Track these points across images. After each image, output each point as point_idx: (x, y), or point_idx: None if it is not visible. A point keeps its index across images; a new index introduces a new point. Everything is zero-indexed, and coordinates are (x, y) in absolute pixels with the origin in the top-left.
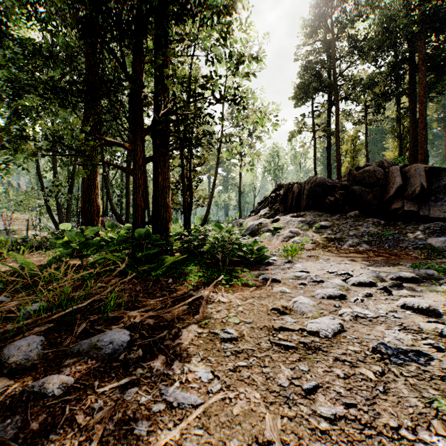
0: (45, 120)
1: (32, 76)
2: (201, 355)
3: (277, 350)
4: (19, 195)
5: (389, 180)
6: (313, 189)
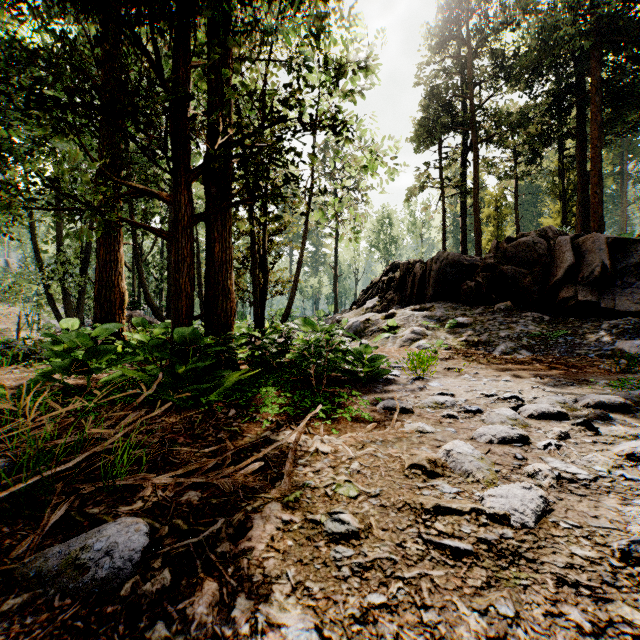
0: (40, 161)
1: (4, 76)
2: (291, 578)
3: (438, 560)
4: (6, 278)
5: (556, 256)
6: (444, 270)
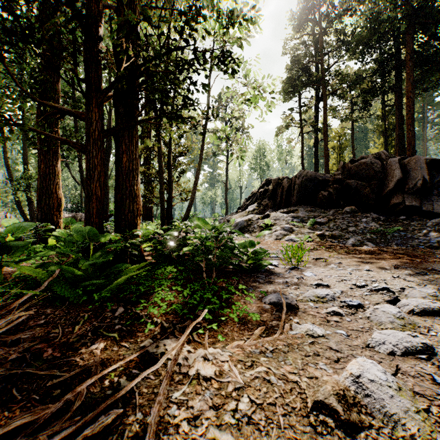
0: None
1: None
2: None
3: None
4: None
5: (388, 173)
6: (305, 183)
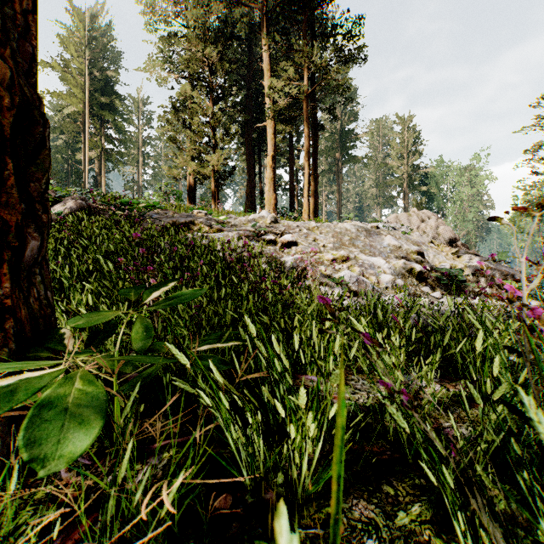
0: None
1: None
2: None
3: None
4: None
5: None
6: None
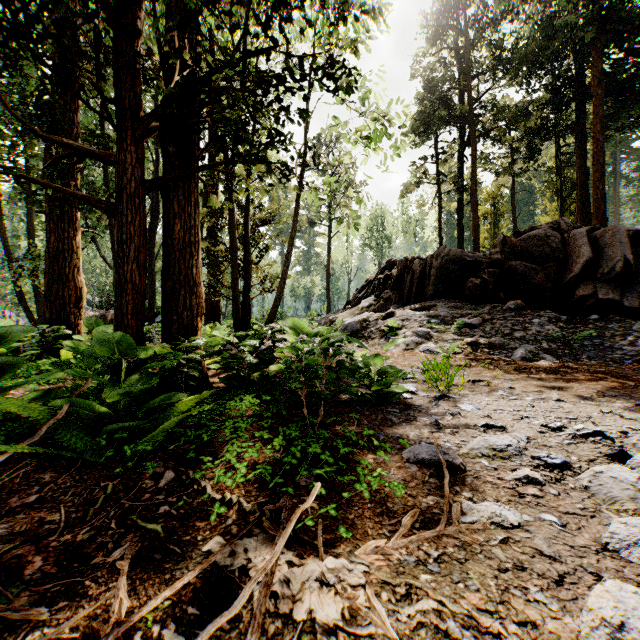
0: None
1: None
2: None
3: None
4: None
5: (571, 250)
6: (445, 266)
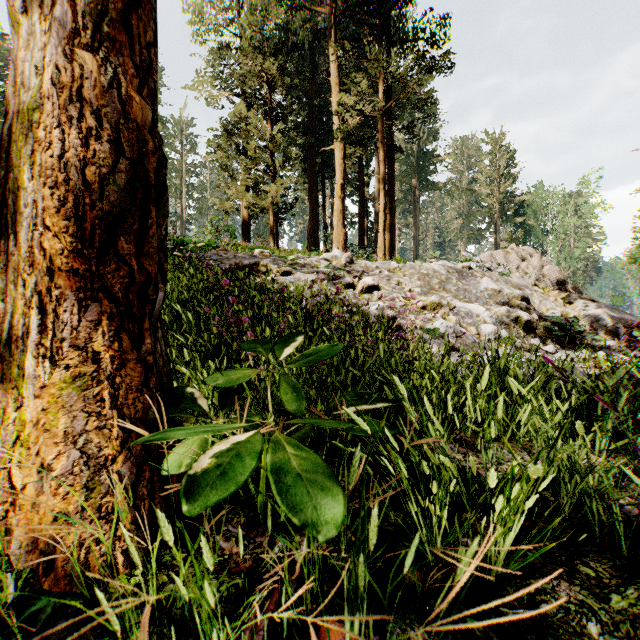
0: None
1: None
2: None
3: None
4: None
5: None
6: None
